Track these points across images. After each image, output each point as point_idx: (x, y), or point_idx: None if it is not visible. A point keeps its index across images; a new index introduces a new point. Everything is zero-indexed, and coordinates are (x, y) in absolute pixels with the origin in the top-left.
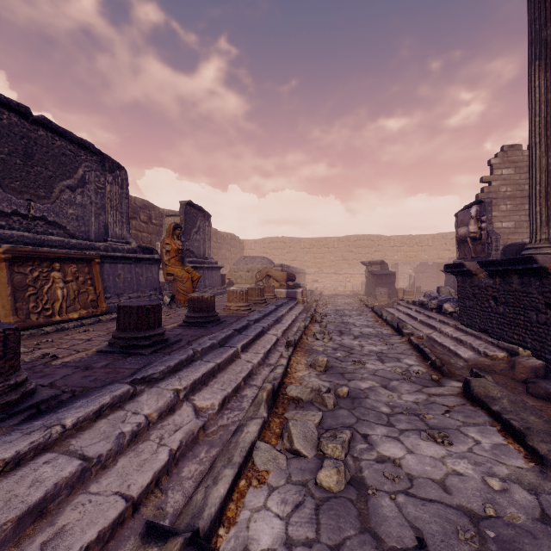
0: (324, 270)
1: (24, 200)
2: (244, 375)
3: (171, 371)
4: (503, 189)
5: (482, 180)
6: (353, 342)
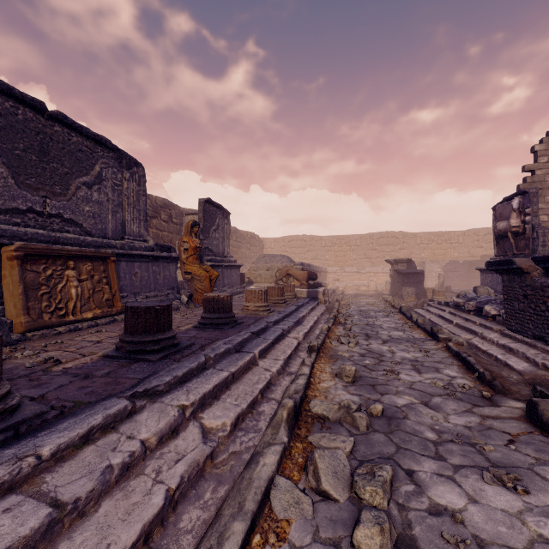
0: (345, 269)
1: (40, 197)
2: (262, 387)
3: (179, 382)
4: (548, 179)
5: (524, 169)
6: (382, 347)
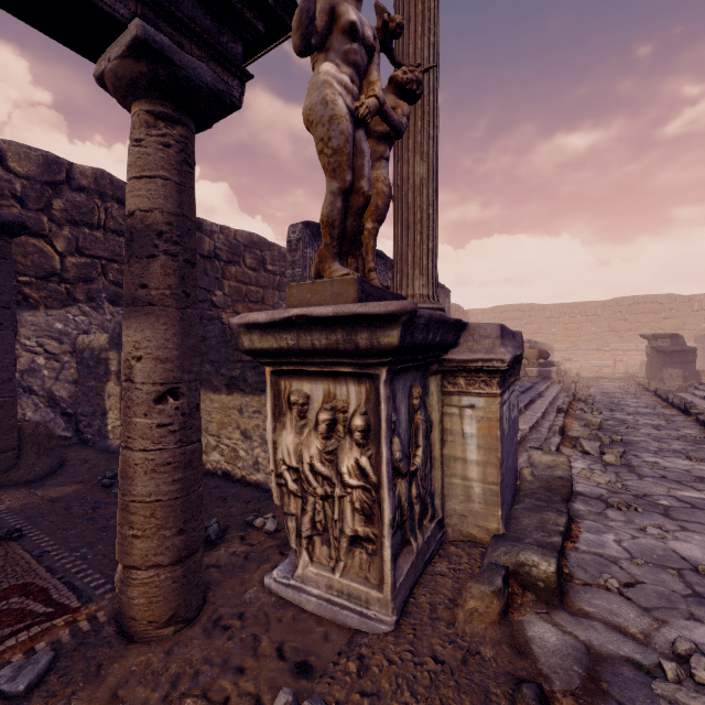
0: (580, 346)
1: None
2: (535, 421)
3: None
4: None
5: None
6: (626, 417)
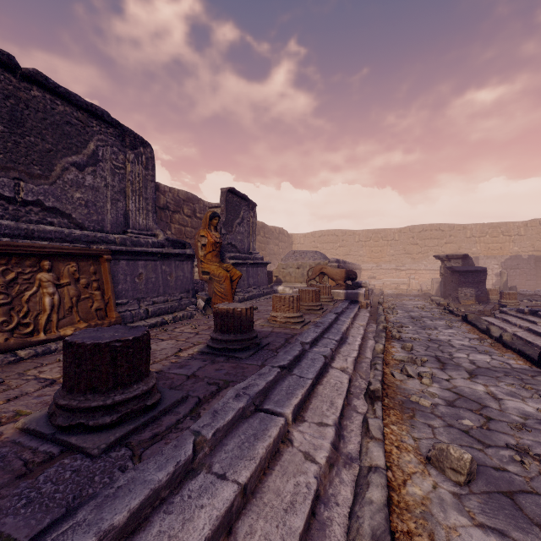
0: (382, 266)
1: (9, 178)
2: (302, 524)
3: (116, 540)
4: None
5: None
6: (474, 386)
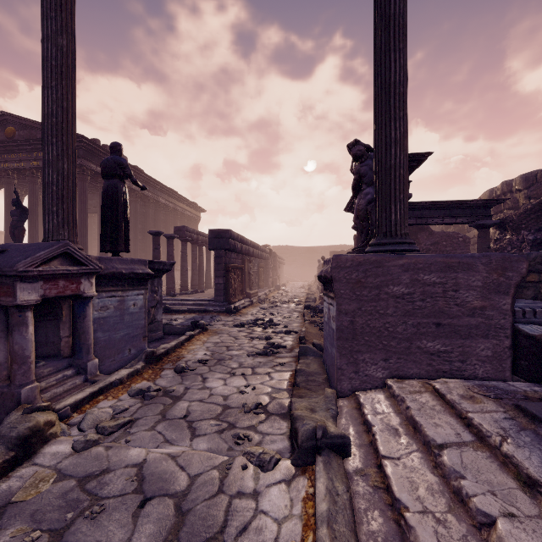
0: None
1: None
2: None
3: None
4: None
5: None
6: None
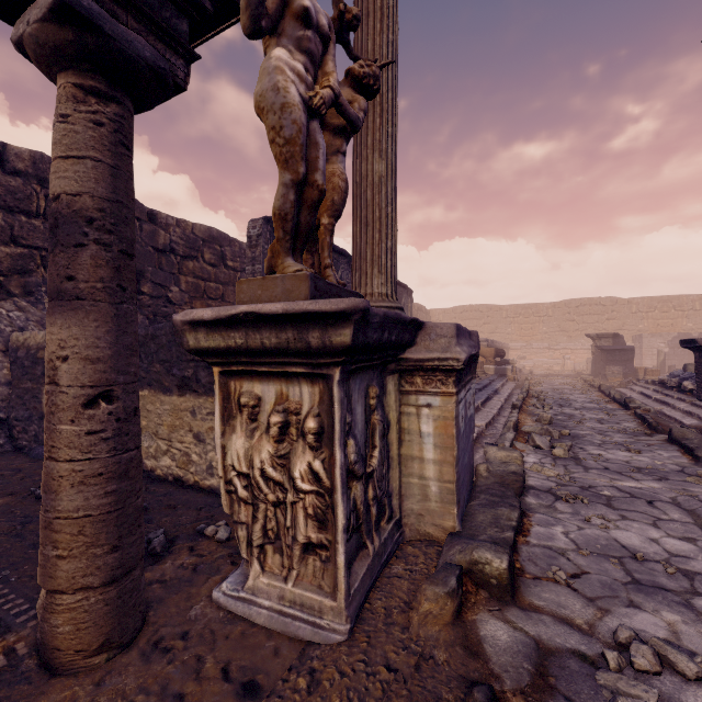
0: (533, 345)
1: None
2: (491, 417)
3: None
4: None
5: None
6: (574, 411)
